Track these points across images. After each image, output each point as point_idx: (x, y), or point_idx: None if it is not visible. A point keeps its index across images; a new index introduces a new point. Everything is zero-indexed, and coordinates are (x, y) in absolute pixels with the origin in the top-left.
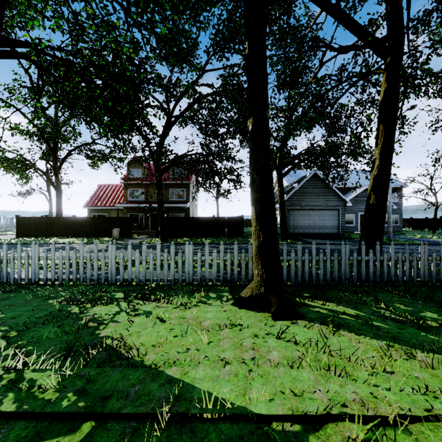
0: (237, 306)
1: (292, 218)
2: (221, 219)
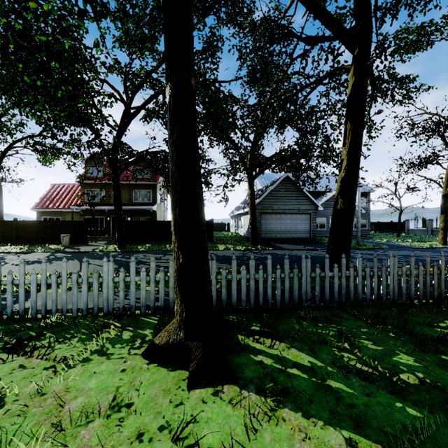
0: (148, 359)
1: (264, 222)
2: None
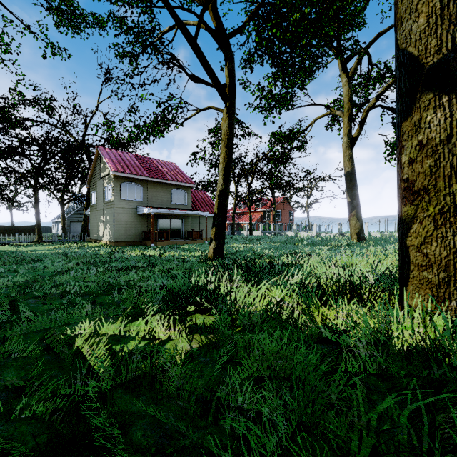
0: (33, 243)
1: (73, 227)
2: (20, 227)
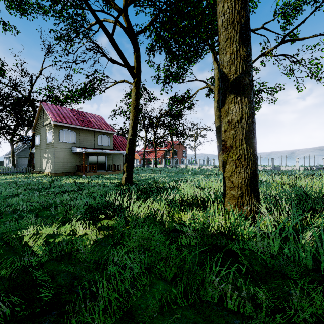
0: None
1: (21, 161)
2: None
